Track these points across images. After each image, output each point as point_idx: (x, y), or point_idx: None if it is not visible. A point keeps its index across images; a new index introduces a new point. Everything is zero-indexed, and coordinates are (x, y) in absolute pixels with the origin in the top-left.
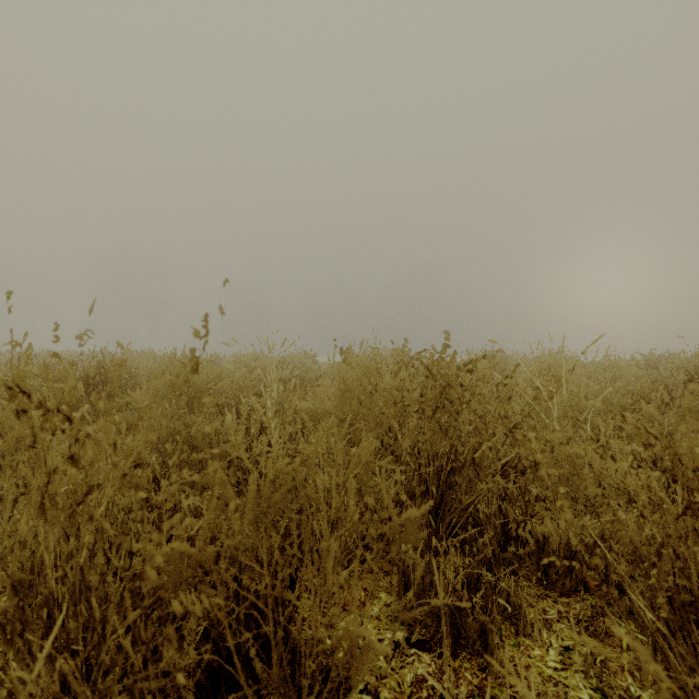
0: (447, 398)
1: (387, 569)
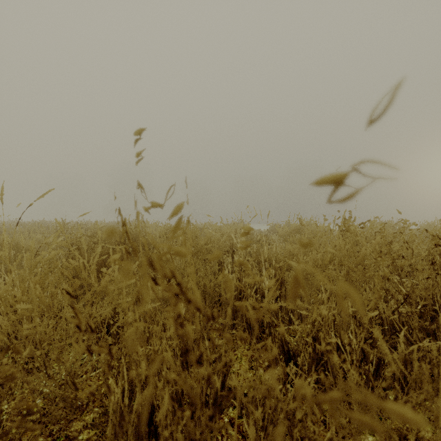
0: None
1: None
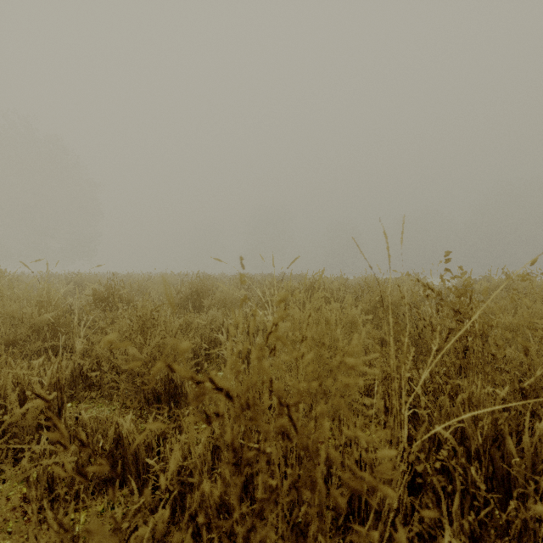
0: None
1: None
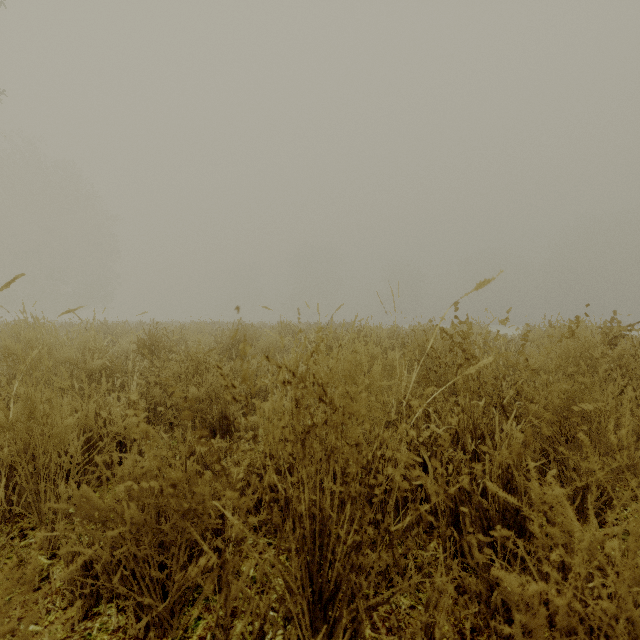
0: None
1: (637, 449)
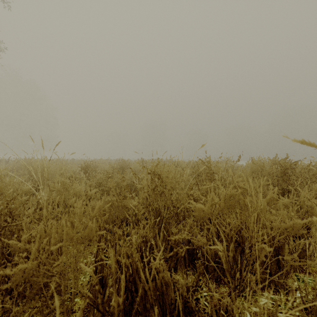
0: (286, 172)
1: None
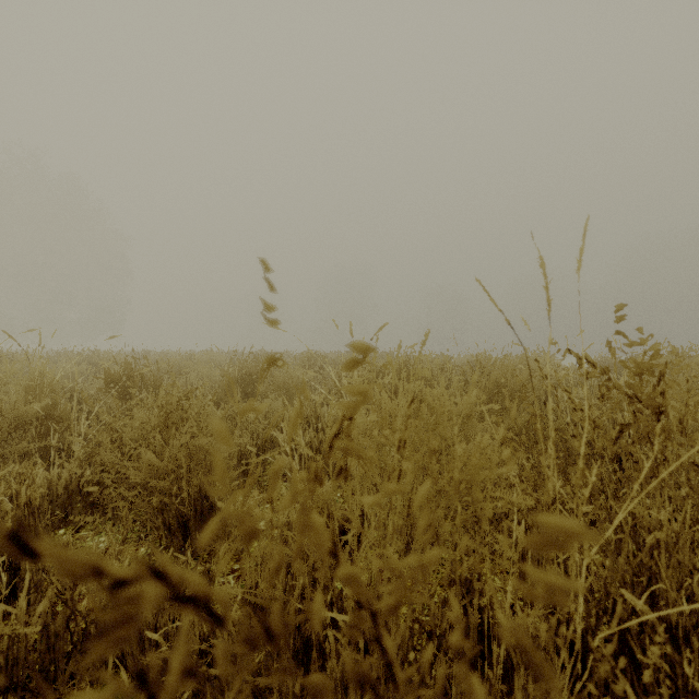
0: None
1: None
